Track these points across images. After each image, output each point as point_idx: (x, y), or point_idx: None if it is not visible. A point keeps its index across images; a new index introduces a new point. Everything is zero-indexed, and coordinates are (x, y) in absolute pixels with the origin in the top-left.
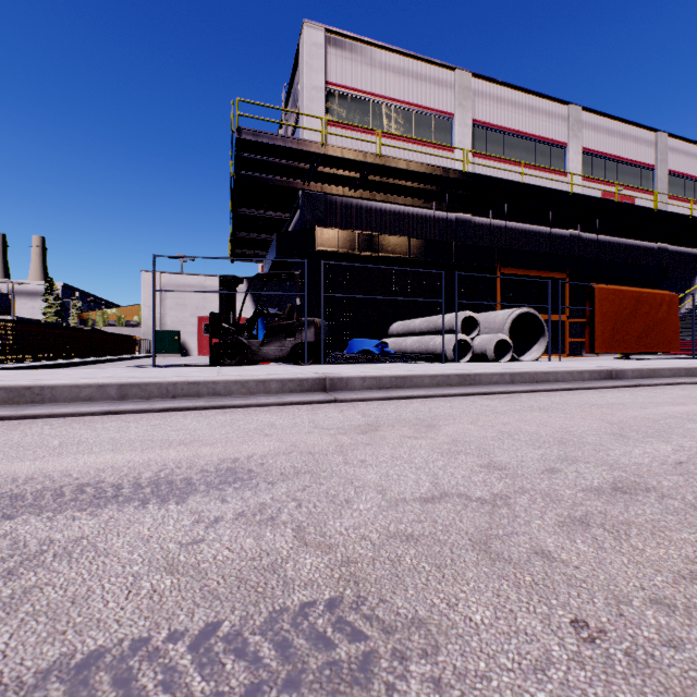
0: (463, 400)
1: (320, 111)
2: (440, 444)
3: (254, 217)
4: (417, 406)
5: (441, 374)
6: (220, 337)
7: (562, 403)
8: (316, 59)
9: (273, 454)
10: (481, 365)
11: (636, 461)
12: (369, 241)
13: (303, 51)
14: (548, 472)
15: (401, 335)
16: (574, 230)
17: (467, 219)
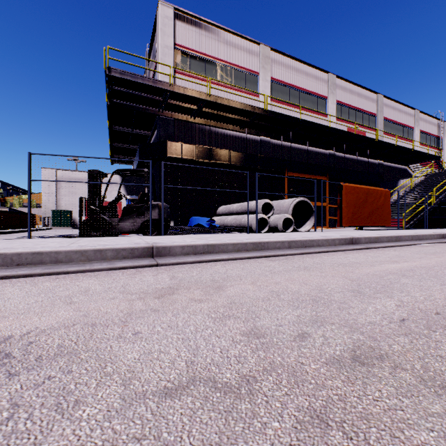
0: (253, 261)
1: (170, 63)
2: (218, 308)
3: (125, 133)
4: (218, 268)
5: (241, 242)
6: (88, 215)
7: (320, 263)
8: (167, 27)
9: (55, 328)
10: (272, 235)
11: (370, 319)
12: (204, 152)
13: (158, 21)
14: (299, 338)
15: (224, 215)
16: (331, 150)
17: (267, 140)
